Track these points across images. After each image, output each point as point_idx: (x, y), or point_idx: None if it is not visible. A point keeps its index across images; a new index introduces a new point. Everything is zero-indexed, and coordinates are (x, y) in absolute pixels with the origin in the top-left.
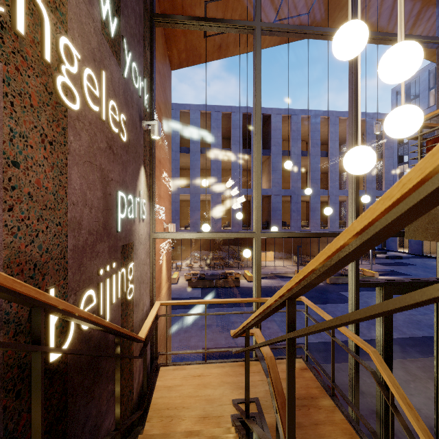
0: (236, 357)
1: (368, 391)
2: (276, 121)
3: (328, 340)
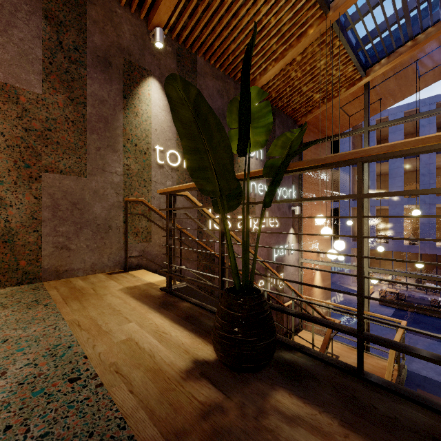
0: None
1: None
2: None
3: None
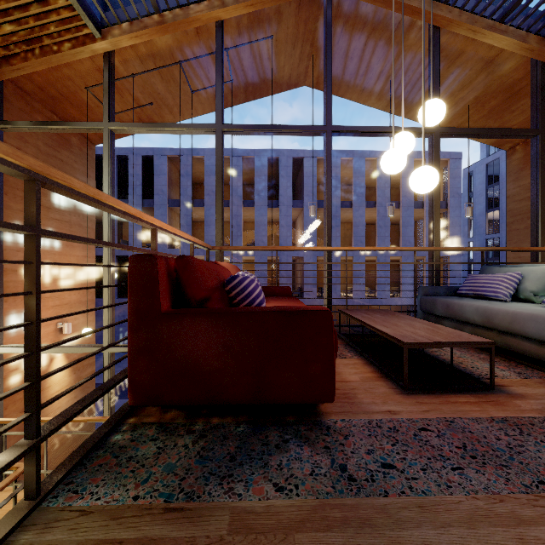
0: None
1: None
2: (309, 165)
3: None
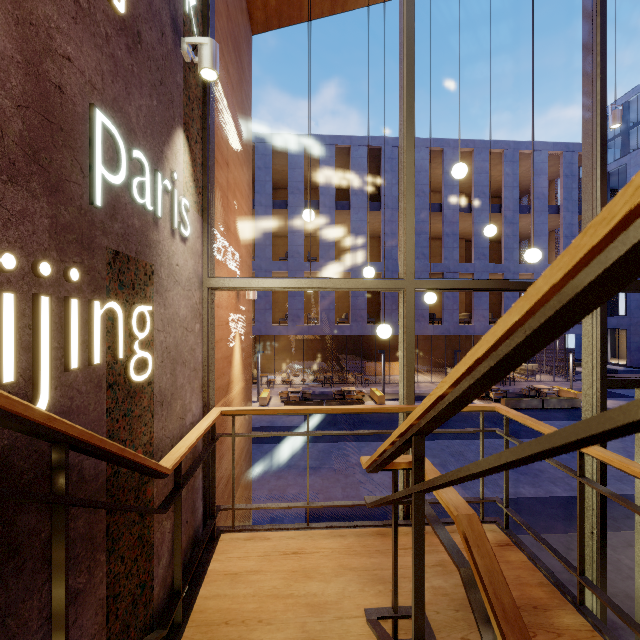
0: (362, 519)
1: None
2: (419, 157)
3: (513, 496)
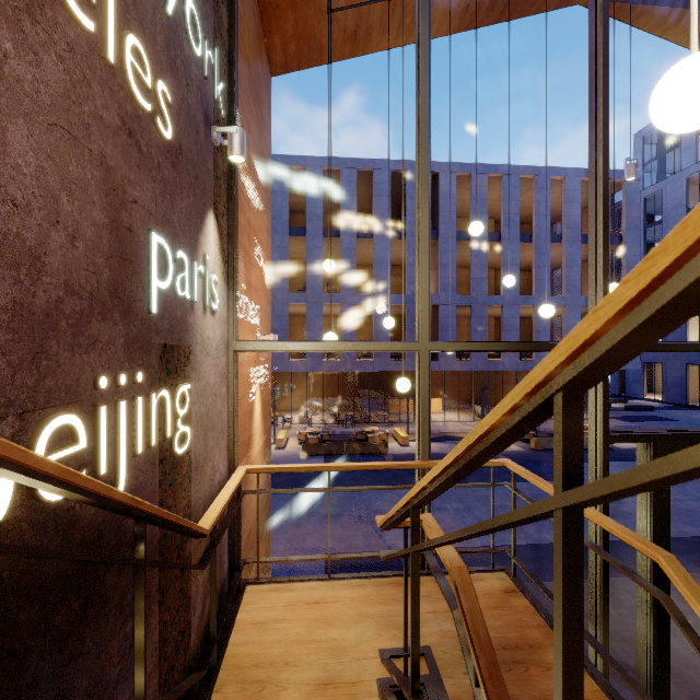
0: (383, 568)
1: (615, 630)
2: (446, 183)
3: (538, 542)
